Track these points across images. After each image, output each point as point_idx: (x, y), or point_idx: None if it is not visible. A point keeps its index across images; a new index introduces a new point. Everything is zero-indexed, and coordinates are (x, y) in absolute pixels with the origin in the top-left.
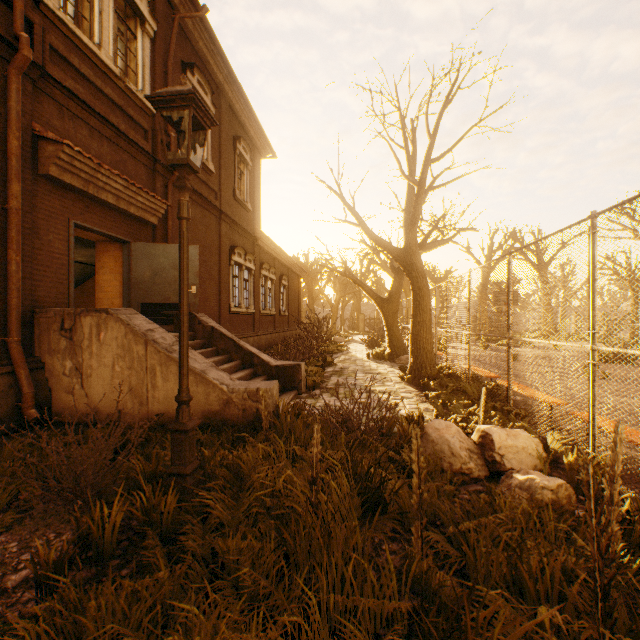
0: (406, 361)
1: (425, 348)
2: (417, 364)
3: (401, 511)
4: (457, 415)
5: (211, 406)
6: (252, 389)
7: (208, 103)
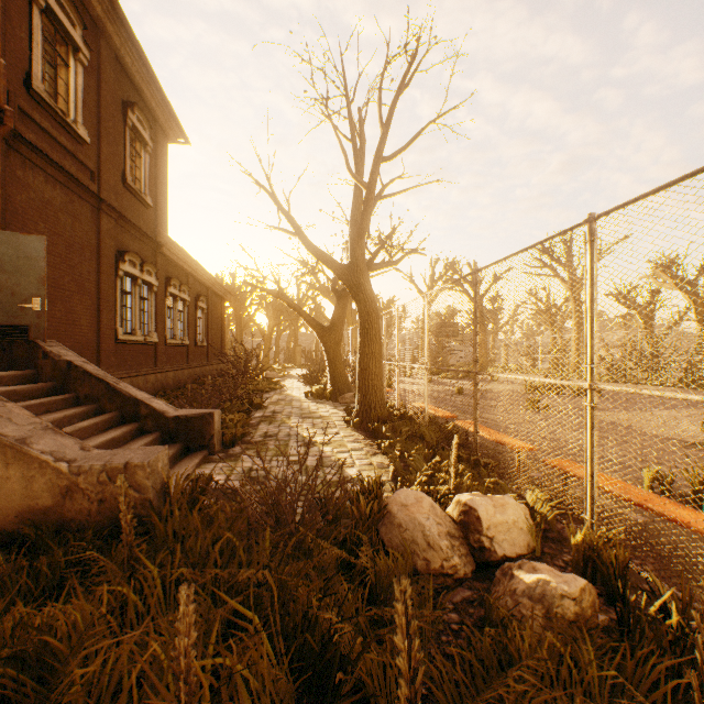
0: (351, 400)
1: (375, 385)
2: (366, 405)
3: (367, 693)
4: (420, 473)
5: (36, 500)
6: (116, 465)
7: (77, 39)
